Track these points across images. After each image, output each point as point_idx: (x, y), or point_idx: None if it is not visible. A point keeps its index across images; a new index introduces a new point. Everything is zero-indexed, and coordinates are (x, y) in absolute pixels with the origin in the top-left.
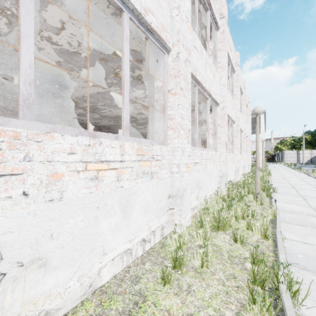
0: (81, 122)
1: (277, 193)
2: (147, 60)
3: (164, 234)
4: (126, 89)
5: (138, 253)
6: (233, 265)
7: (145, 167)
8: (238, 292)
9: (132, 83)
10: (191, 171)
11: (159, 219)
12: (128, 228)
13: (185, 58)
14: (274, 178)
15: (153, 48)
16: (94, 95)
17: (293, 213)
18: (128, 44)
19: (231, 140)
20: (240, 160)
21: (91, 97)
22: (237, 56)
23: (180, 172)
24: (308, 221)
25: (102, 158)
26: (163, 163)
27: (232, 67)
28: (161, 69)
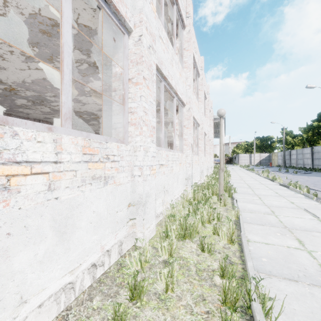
0: (26, 116)
1: (237, 193)
2: (105, 43)
3: (122, 251)
4: (67, 63)
5: (84, 285)
6: (202, 282)
7: (96, 170)
8: (208, 320)
9: (88, 71)
10: (156, 174)
11: (116, 234)
12: (67, 254)
13: (149, 44)
14: (233, 179)
15: (111, 28)
16: (39, 82)
17: (252, 212)
18: (70, 4)
19: (196, 142)
20: (204, 162)
21: (35, 83)
22: (202, 61)
23: (143, 175)
24: (265, 220)
25: (18, 157)
26: (122, 165)
27: (197, 70)
28: (121, 53)
